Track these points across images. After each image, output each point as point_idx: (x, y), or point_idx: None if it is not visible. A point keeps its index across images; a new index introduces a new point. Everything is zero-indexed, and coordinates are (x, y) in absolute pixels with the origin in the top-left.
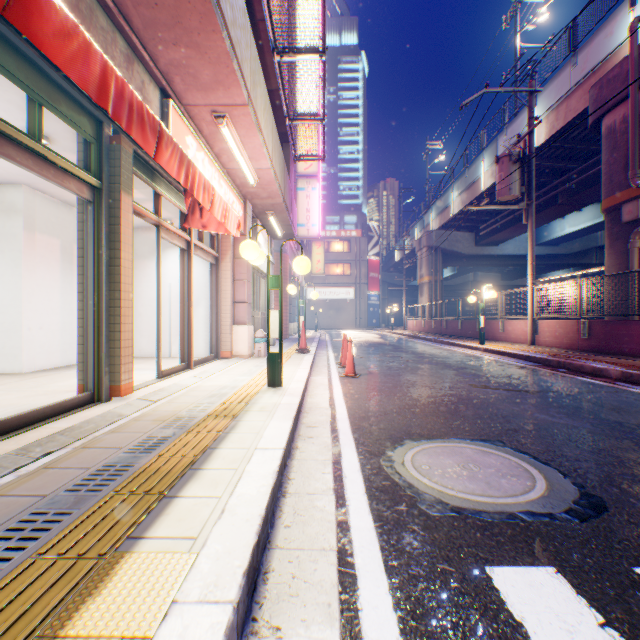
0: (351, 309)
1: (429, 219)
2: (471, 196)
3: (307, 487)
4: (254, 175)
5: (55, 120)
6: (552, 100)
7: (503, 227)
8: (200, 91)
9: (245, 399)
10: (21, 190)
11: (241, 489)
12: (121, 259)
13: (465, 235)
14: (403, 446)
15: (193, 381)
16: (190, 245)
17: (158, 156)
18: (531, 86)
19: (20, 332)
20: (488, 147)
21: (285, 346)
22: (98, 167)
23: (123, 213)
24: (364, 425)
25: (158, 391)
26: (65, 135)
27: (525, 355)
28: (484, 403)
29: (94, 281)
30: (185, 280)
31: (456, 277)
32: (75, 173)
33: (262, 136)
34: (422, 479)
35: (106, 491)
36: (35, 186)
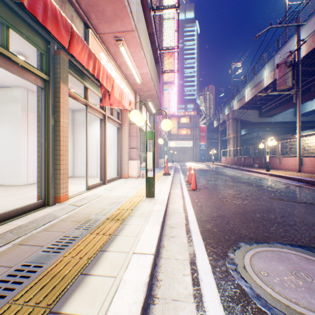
0: (191, 152)
1: (233, 104)
2: (258, 90)
3: (171, 291)
4: (139, 77)
5: (25, 43)
6: (310, 31)
7: (276, 106)
8: (106, 23)
9: (131, 206)
10: (20, 90)
11: (115, 307)
12: (60, 122)
13: (253, 112)
14: (240, 249)
15: (104, 192)
16: (105, 117)
17: (71, 48)
18: (298, 22)
19: (19, 164)
20: (268, 62)
21: (157, 171)
22: (47, 68)
23: (62, 95)
24: (208, 227)
25: (82, 199)
26: (33, 53)
27: (298, 178)
28: (286, 212)
29: (45, 135)
30: (102, 136)
31: (247, 135)
32: (31, 70)
33: (143, 52)
34: (266, 288)
35: (7, 298)
36: (26, 87)
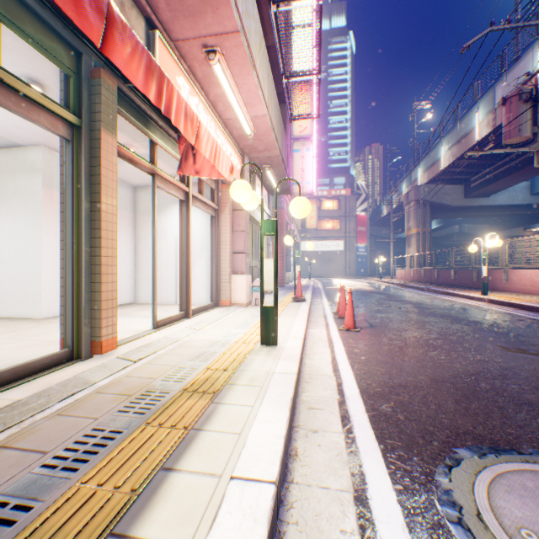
0: (340, 260)
1: (416, 174)
2: (463, 148)
3: None
4: (250, 124)
5: (39, 59)
6: None
7: (497, 177)
8: (187, 18)
9: (233, 363)
10: (40, 150)
11: None
12: (101, 203)
13: (454, 188)
14: (460, 465)
15: (185, 333)
16: (188, 196)
17: (108, 48)
18: None
19: (39, 281)
20: (483, 97)
21: (281, 294)
22: (77, 103)
23: (104, 153)
24: (385, 410)
25: (143, 347)
26: (55, 79)
27: None
28: None
29: (72, 227)
30: (183, 230)
31: (441, 229)
32: (44, 104)
33: (257, 76)
34: None
35: None
36: (52, 146)
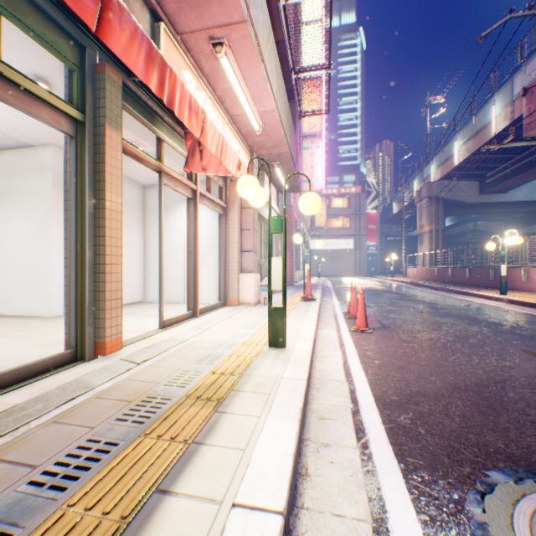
0: (350, 258)
1: (429, 171)
2: (479, 142)
3: None
4: (258, 120)
5: (44, 55)
6: None
7: (515, 172)
8: (193, 8)
9: (239, 367)
10: (50, 150)
11: None
12: (105, 201)
13: (469, 184)
14: (494, 492)
15: (192, 334)
16: (195, 194)
17: (103, 32)
18: None
19: (49, 279)
20: (500, 89)
21: (290, 293)
22: (81, 98)
23: (108, 149)
24: (403, 423)
25: (148, 348)
26: (61, 76)
27: None
28: None
29: (76, 225)
30: (191, 229)
31: (455, 227)
32: (46, 99)
33: (265, 69)
34: None
35: None
36: (61, 146)
